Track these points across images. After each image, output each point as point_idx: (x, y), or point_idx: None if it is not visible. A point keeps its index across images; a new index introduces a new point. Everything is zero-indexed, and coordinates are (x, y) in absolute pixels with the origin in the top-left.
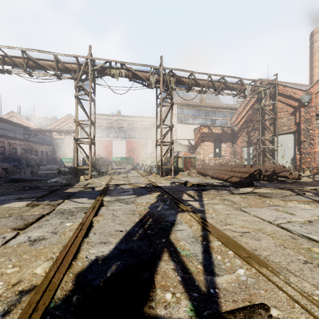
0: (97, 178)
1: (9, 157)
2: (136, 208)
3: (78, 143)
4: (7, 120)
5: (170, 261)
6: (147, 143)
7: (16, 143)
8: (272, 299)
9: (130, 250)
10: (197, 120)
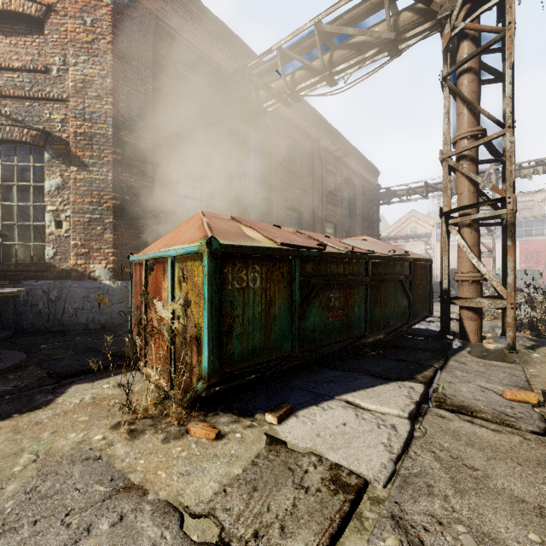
0: None
1: None
2: None
3: None
4: None
5: None
6: None
7: None
8: None
9: None
10: None
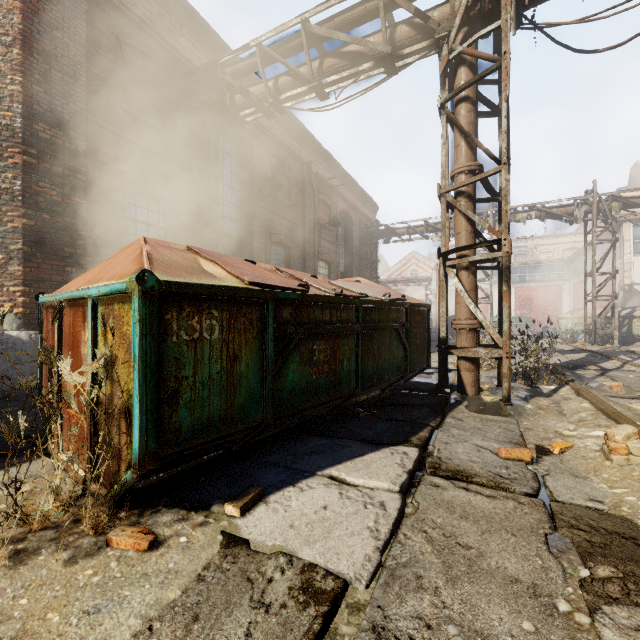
0: None
1: None
2: (567, 357)
3: None
4: None
5: (594, 366)
6: (560, 290)
7: None
8: (639, 370)
9: (571, 363)
10: None
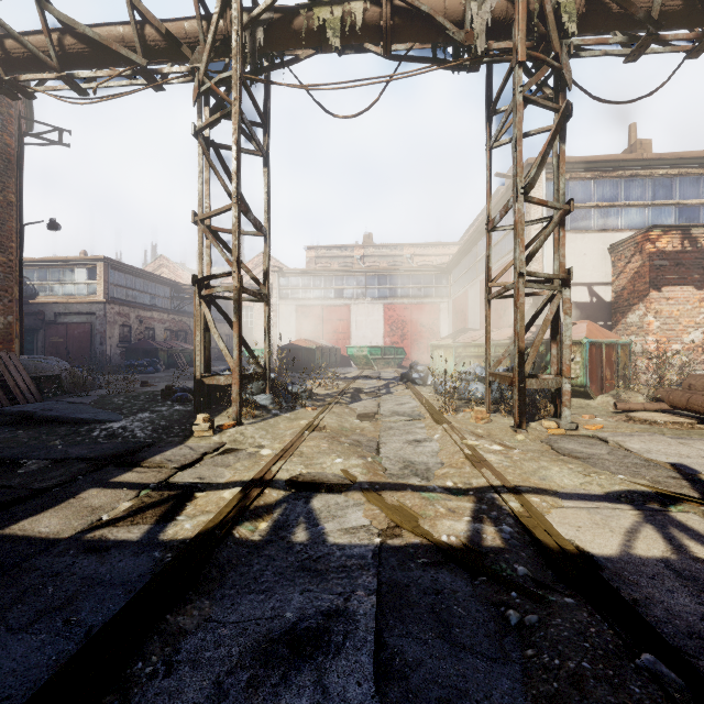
0: (268, 419)
1: (136, 347)
2: None
3: (210, 297)
4: (135, 270)
5: None
6: (438, 310)
7: (153, 318)
8: None
9: None
10: (621, 217)
